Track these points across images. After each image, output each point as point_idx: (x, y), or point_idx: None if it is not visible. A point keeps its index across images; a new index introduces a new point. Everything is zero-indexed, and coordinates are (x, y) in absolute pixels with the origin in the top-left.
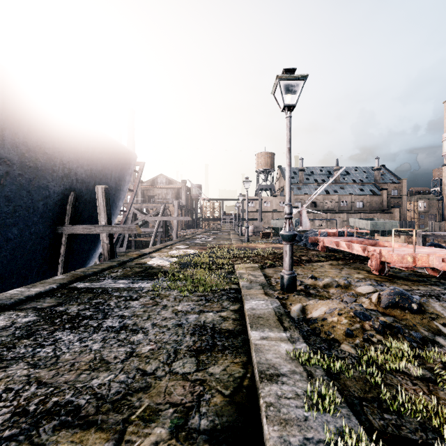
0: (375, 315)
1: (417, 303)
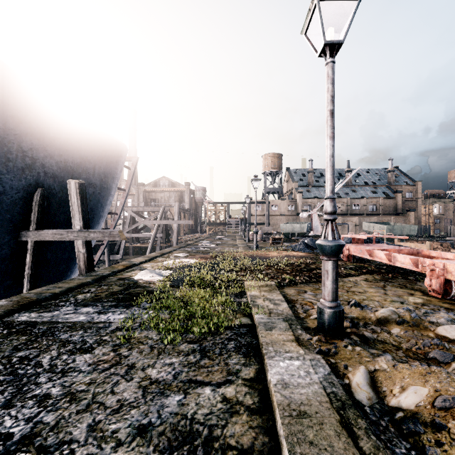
0: None
1: None
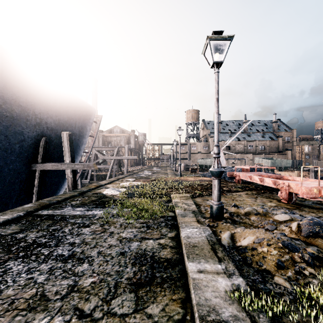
0: (300, 245)
1: None
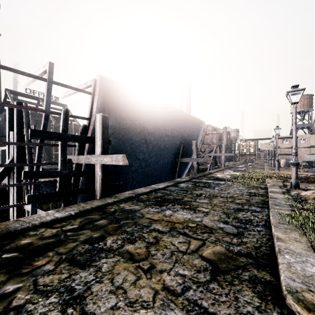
0: None
1: None
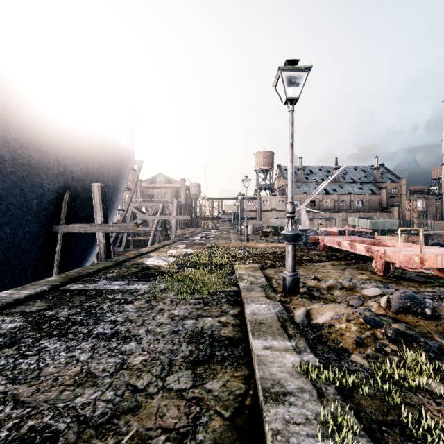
0: (386, 321)
1: (431, 308)
